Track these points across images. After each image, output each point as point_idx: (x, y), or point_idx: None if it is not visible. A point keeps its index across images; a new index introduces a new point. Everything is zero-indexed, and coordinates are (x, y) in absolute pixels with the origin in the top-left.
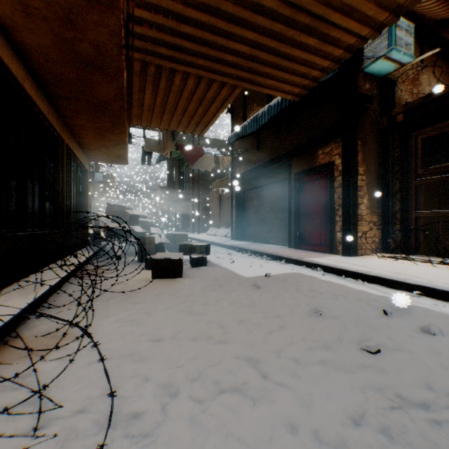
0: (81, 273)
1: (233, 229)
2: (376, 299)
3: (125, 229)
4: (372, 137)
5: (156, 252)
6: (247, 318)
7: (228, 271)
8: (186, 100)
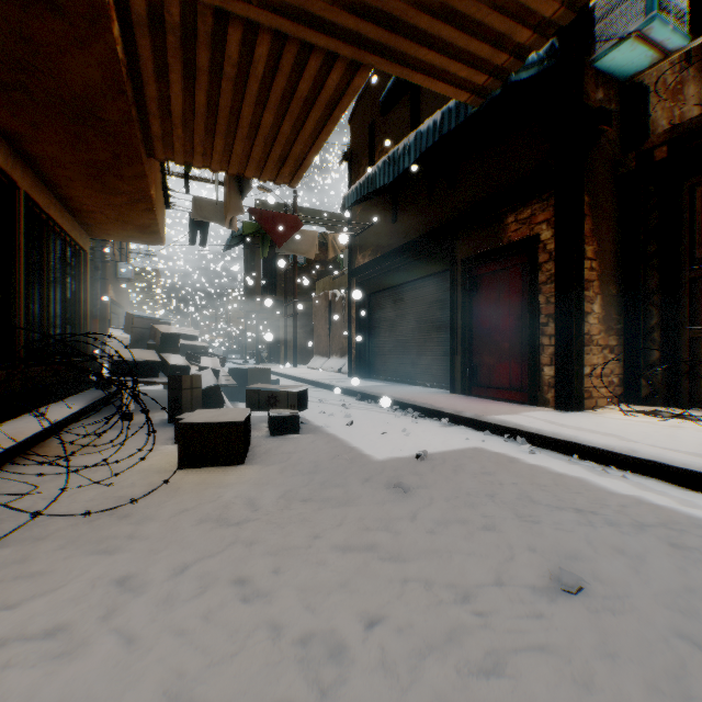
0: (29, 454)
1: (353, 359)
2: (681, 525)
3: (154, 360)
4: (607, 190)
5: (205, 403)
6: (387, 612)
7: (341, 446)
8: (258, 103)
